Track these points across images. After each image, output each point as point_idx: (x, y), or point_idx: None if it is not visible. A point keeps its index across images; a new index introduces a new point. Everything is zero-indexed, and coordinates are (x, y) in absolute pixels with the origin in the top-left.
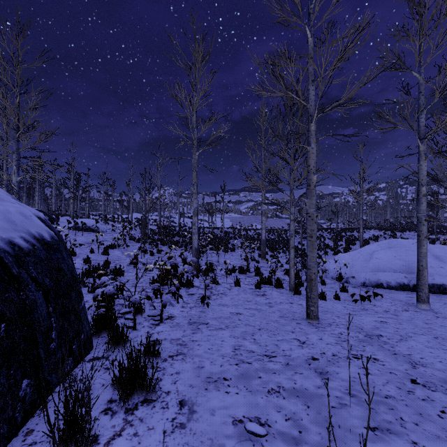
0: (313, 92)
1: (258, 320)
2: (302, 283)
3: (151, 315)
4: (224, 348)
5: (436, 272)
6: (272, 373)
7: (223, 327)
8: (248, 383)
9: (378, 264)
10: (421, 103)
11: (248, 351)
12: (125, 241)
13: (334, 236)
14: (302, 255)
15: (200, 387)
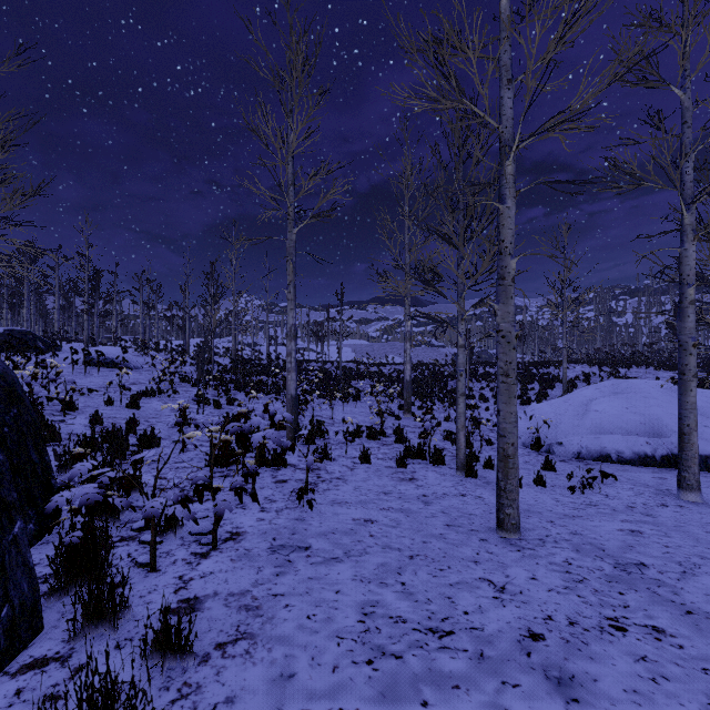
0: (511, 102)
1: (406, 536)
2: (477, 455)
3: (195, 532)
4: (341, 612)
5: (698, 434)
6: (452, 687)
7: (339, 554)
8: None
9: (601, 421)
10: (686, 141)
11: (394, 619)
12: (172, 383)
13: (521, 374)
14: (470, 406)
15: None
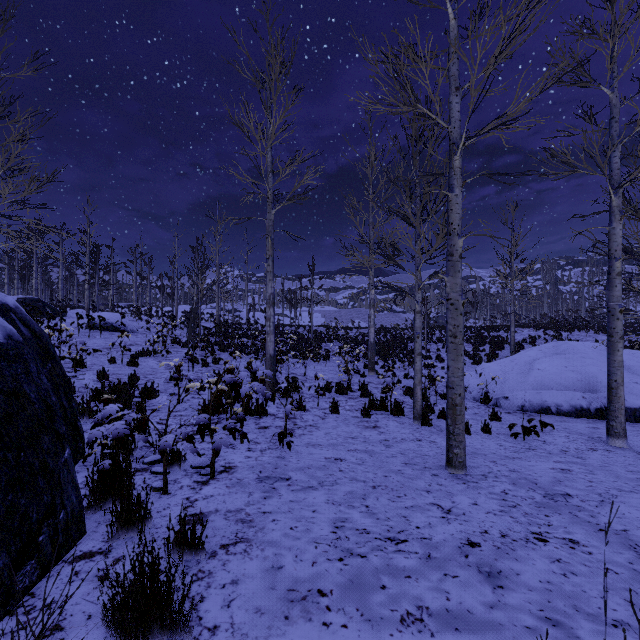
0: (458, 106)
1: (370, 471)
2: (432, 407)
3: (196, 465)
4: (318, 525)
5: (629, 389)
6: (405, 577)
7: (314, 484)
8: (363, 600)
9: (543, 378)
10: (614, 133)
11: (359, 531)
12: (165, 345)
13: (474, 337)
14: (427, 365)
15: (276, 614)
